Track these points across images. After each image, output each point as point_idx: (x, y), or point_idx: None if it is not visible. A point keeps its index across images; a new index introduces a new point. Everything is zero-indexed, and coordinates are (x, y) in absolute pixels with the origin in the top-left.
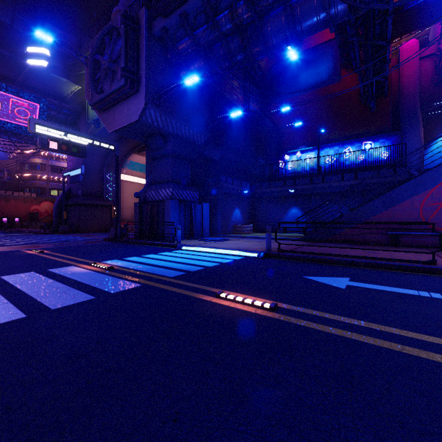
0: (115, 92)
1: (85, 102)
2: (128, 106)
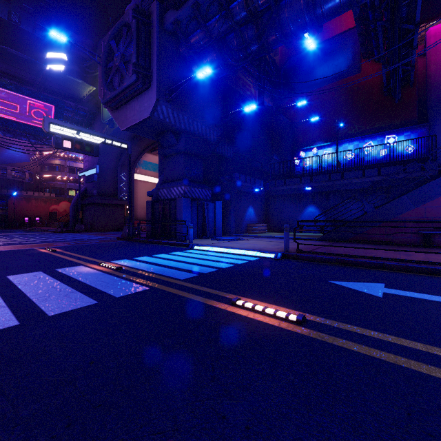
0: (127, 88)
1: (100, 103)
2: (140, 102)
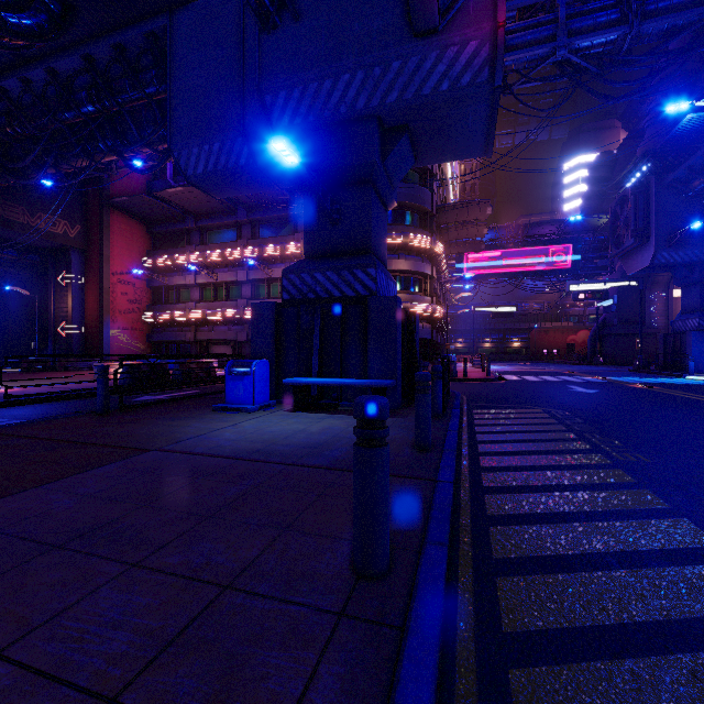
0: (628, 247)
1: None
2: (641, 253)
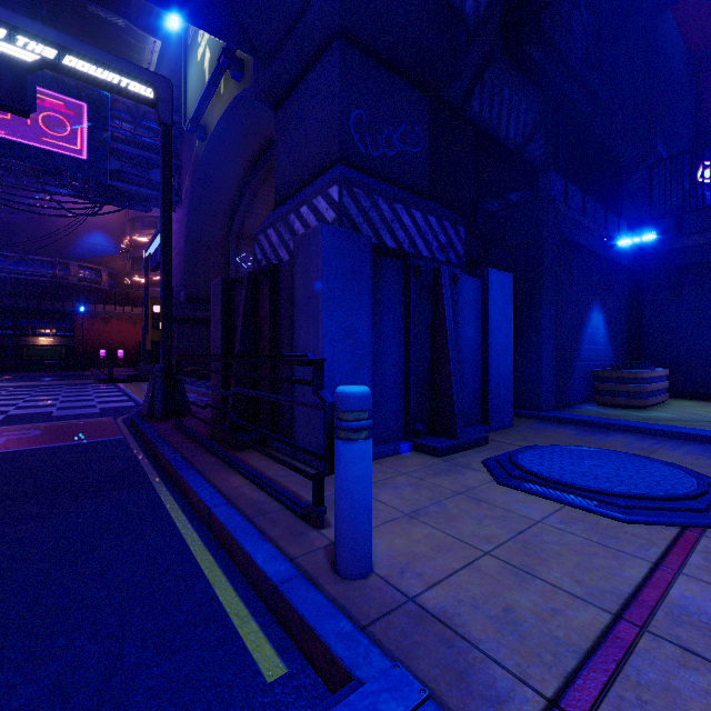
0: None
1: None
2: None
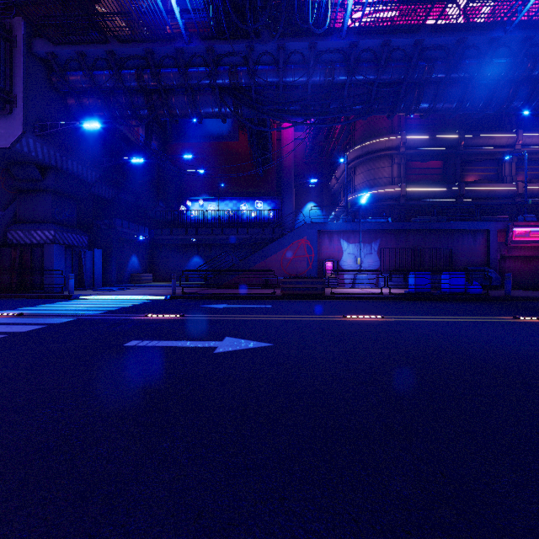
0: None
1: None
2: None
